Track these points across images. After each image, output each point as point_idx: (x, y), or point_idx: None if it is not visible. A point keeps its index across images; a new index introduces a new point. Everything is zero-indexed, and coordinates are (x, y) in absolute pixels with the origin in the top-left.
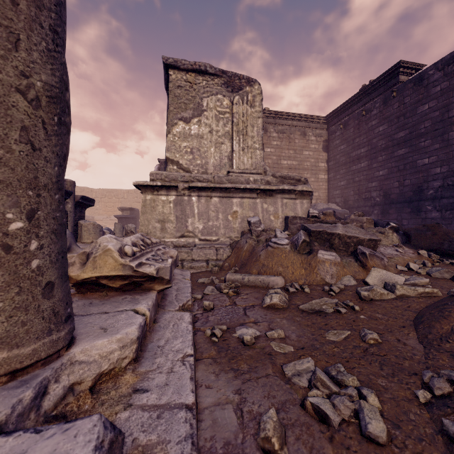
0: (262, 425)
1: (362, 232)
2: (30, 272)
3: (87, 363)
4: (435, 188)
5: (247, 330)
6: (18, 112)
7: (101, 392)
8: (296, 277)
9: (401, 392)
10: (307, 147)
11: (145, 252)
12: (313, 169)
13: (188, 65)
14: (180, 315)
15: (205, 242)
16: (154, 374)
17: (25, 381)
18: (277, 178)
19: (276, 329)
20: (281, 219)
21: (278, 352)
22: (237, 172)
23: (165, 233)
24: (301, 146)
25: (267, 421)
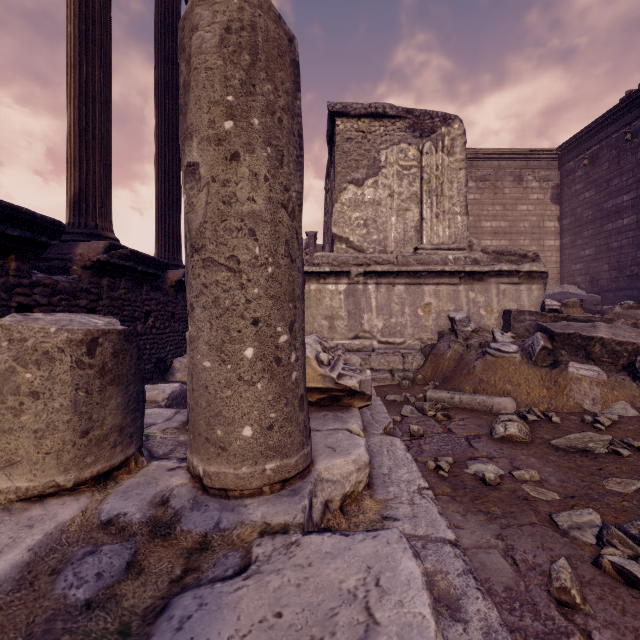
0: (554, 574)
1: None
2: (291, 384)
3: (332, 482)
4: None
5: (486, 466)
6: (283, 227)
7: (350, 514)
8: (534, 400)
9: None
10: (524, 199)
11: (336, 360)
12: (534, 233)
13: (360, 109)
14: (389, 440)
15: (386, 345)
16: (395, 504)
17: (295, 491)
18: (490, 254)
19: (525, 469)
20: (496, 314)
21: (537, 497)
22: (428, 248)
23: (334, 332)
24: (515, 198)
25: (559, 570)
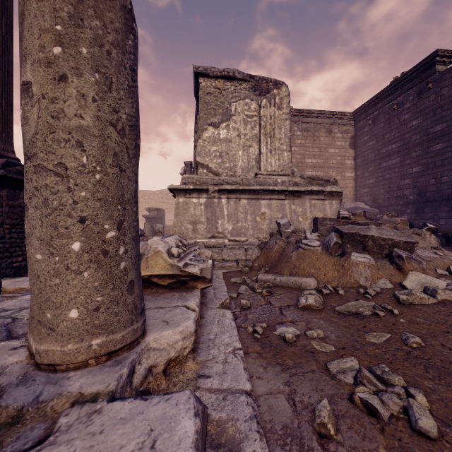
0: (317, 413)
1: (397, 234)
2: (119, 272)
3: (159, 350)
4: None
5: (287, 328)
6: (111, 142)
7: (172, 375)
8: (329, 279)
9: (449, 394)
10: (333, 145)
11: (187, 253)
12: (339, 167)
13: (217, 72)
14: (222, 312)
15: (234, 242)
16: (211, 363)
17: (119, 361)
18: (305, 179)
19: (315, 329)
20: (309, 220)
21: (319, 350)
22: (264, 173)
23: (197, 233)
24: (327, 144)
25: (321, 409)
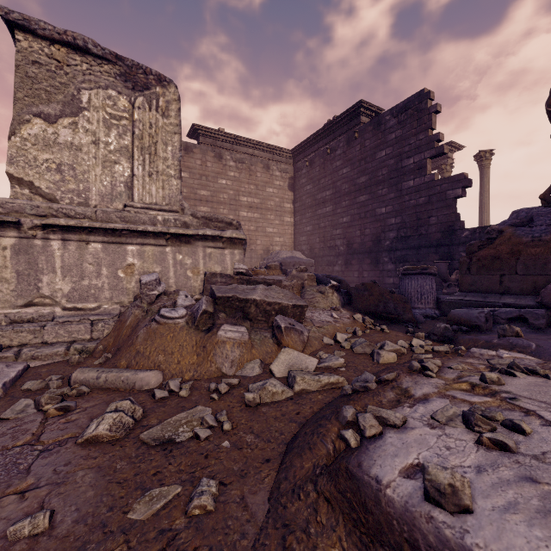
0: None
1: (287, 296)
2: None
3: None
4: (391, 239)
5: None
6: None
7: None
8: (184, 368)
9: None
10: (271, 184)
11: None
12: (277, 210)
13: (52, 32)
14: None
15: (74, 312)
16: None
17: None
18: (200, 219)
19: (38, 512)
20: (202, 275)
21: None
22: (138, 206)
23: None
24: (264, 181)
25: None
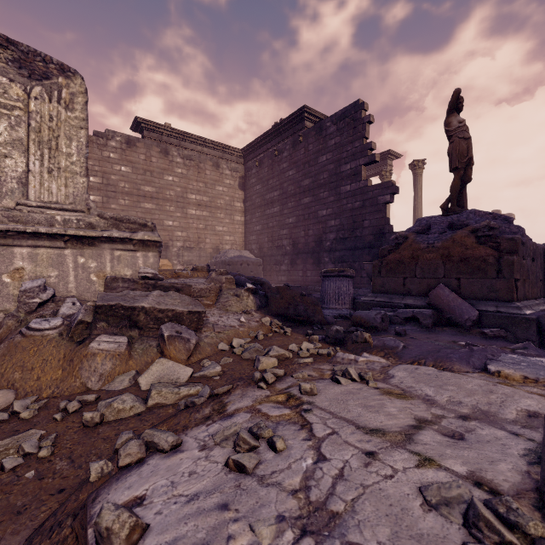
0: None
1: (184, 302)
2: None
3: None
4: (331, 240)
5: None
6: None
7: None
8: (44, 385)
9: None
10: (221, 182)
11: None
12: (228, 209)
13: None
14: None
15: None
16: None
17: None
18: (108, 220)
19: None
20: None
21: None
22: (34, 205)
23: None
24: (214, 179)
25: None
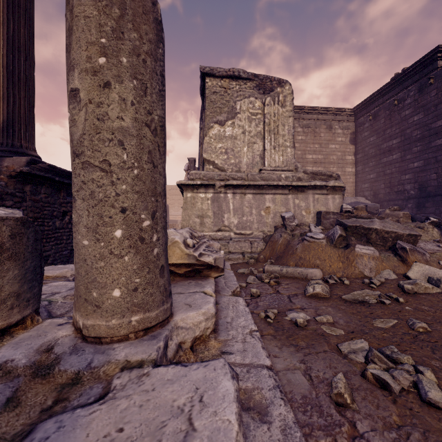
0: (334, 385)
1: (400, 227)
2: (153, 257)
3: (186, 329)
4: None
5: (298, 314)
6: (147, 140)
7: (198, 351)
8: (334, 270)
9: None
10: (333, 141)
11: (200, 244)
12: (339, 163)
13: (223, 72)
14: (235, 299)
15: (240, 235)
16: (232, 342)
17: (155, 336)
18: (308, 174)
19: (324, 315)
20: (312, 214)
21: (330, 334)
22: (269, 169)
23: (204, 227)
24: (327, 140)
25: (337, 381)
